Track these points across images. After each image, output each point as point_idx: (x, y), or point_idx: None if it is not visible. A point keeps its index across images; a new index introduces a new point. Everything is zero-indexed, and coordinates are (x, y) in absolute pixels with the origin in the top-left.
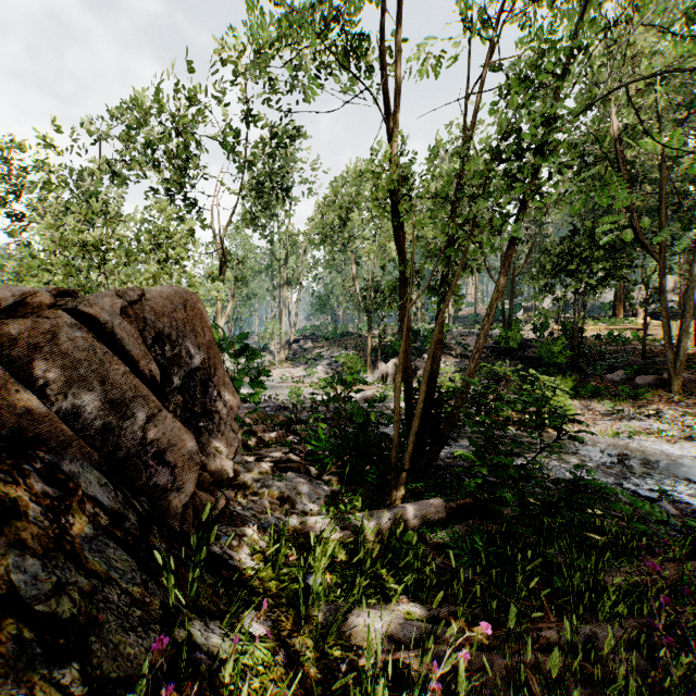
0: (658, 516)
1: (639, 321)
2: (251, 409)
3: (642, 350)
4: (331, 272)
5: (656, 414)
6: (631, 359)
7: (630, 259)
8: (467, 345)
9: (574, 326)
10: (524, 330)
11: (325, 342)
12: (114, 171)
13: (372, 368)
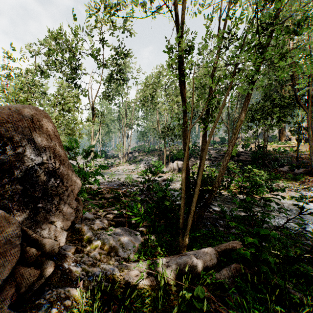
0: None
1: (292, 143)
2: (107, 185)
3: (296, 156)
4: (147, 120)
5: (307, 188)
6: (291, 161)
7: (291, 112)
8: (211, 154)
9: (264, 145)
10: (237, 147)
11: (144, 153)
12: (42, 70)
13: (166, 165)
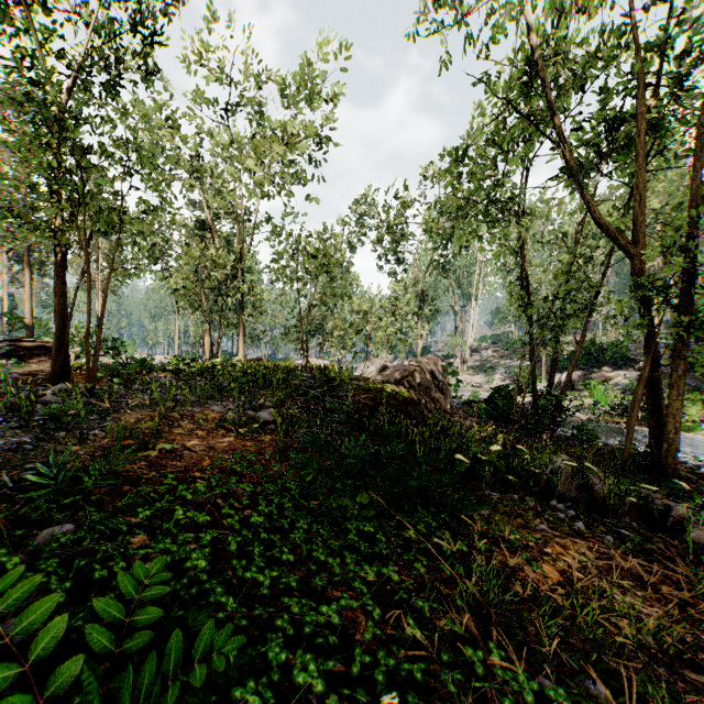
0: (637, 451)
1: None
2: None
3: None
4: None
5: None
6: None
7: None
8: None
9: None
10: None
11: (505, 351)
12: (353, 245)
13: (547, 377)
